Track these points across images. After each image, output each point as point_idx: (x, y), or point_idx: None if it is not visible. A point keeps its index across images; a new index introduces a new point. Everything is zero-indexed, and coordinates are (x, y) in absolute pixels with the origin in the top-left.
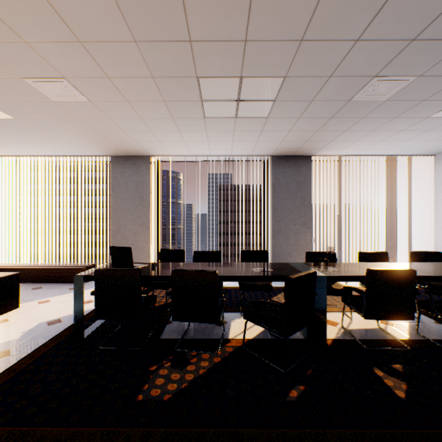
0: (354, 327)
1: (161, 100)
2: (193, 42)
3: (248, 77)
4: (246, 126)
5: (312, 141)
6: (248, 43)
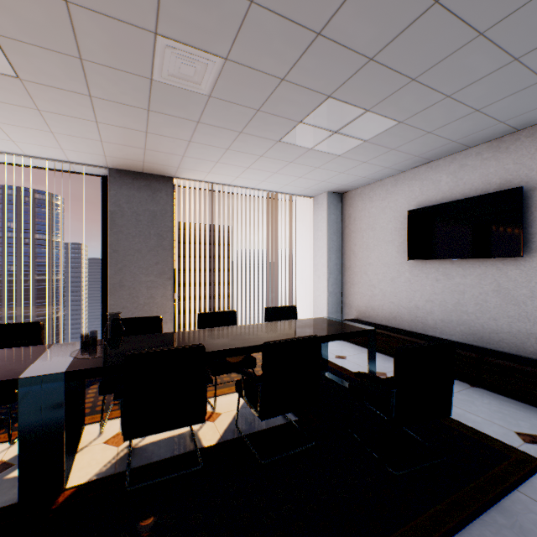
0: (153, 438)
1: None
2: None
3: None
4: None
5: (155, 152)
6: None
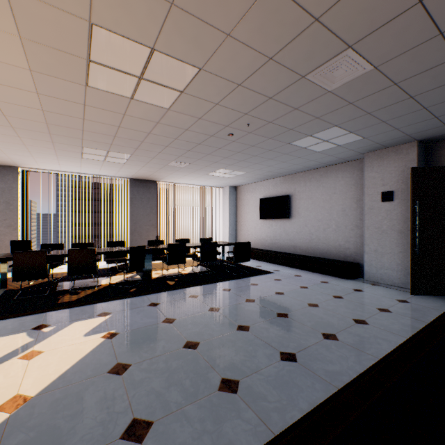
0: (168, 273)
1: (52, 148)
2: (84, 139)
3: (112, 151)
4: (111, 164)
5: (155, 175)
6: (113, 145)
